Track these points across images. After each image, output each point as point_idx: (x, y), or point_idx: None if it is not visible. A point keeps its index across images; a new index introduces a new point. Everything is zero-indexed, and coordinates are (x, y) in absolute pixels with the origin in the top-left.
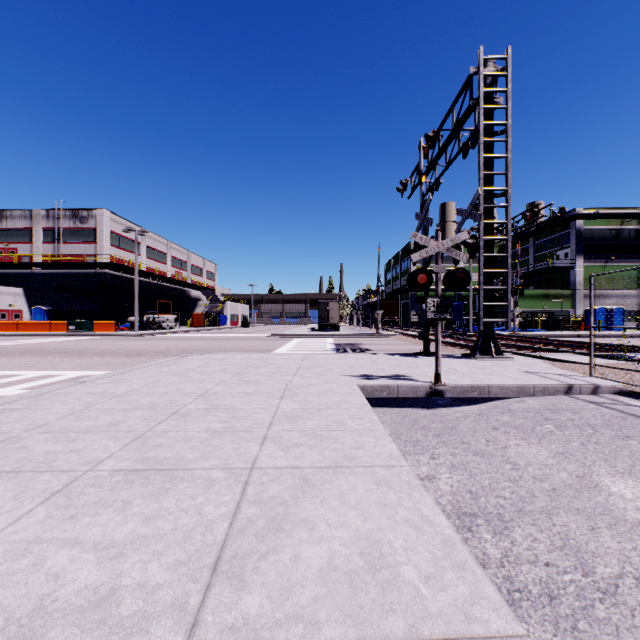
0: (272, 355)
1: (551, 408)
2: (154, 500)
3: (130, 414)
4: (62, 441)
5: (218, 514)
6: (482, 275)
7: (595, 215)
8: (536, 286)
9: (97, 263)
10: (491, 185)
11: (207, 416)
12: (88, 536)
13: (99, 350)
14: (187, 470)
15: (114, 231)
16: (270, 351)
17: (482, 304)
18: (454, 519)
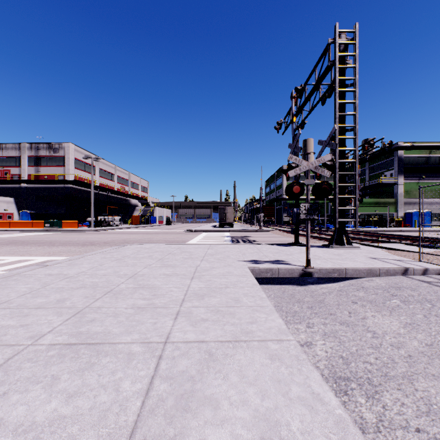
0: (186, 245)
1: (394, 286)
2: (79, 375)
3: (75, 292)
4: (16, 316)
5: (133, 391)
6: (337, 187)
7: (411, 147)
8: (370, 196)
9: (65, 180)
10: (343, 123)
11: (134, 294)
12: (12, 417)
13: (64, 241)
14: (112, 344)
15: (77, 158)
16: (185, 242)
17: (337, 208)
18: (332, 383)
